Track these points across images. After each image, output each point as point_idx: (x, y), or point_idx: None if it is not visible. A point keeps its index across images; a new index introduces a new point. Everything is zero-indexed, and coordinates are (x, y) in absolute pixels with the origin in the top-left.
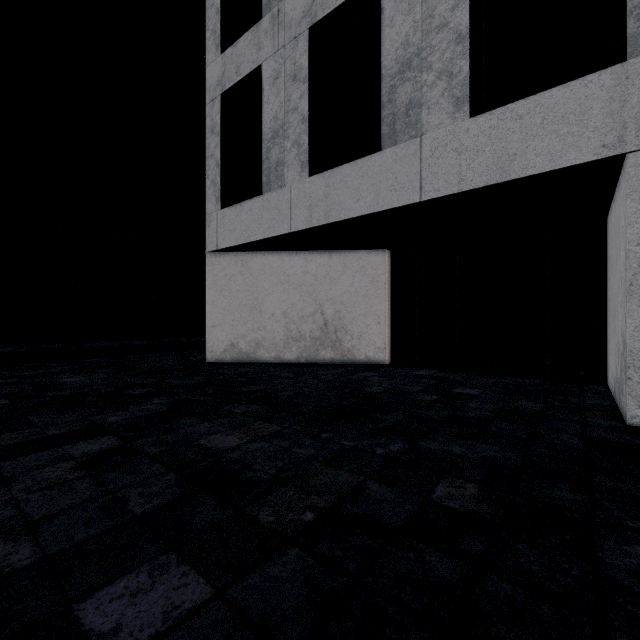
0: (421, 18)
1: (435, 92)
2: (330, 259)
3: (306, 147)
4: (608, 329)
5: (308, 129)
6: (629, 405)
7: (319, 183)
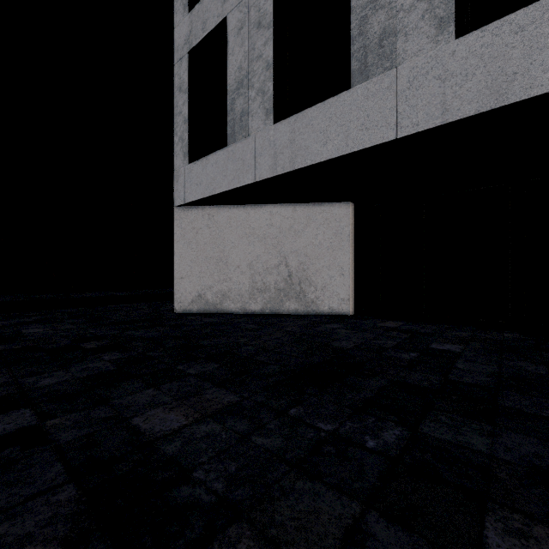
0: None
1: (413, 16)
2: (294, 212)
3: (270, 94)
4: None
5: (273, 75)
6: None
7: (284, 129)
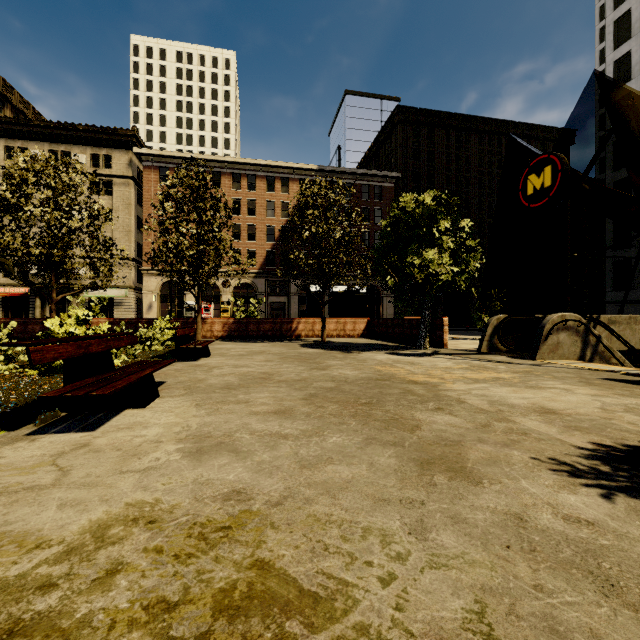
0: None
1: None
2: None
3: None
4: None
5: None
6: None
7: None
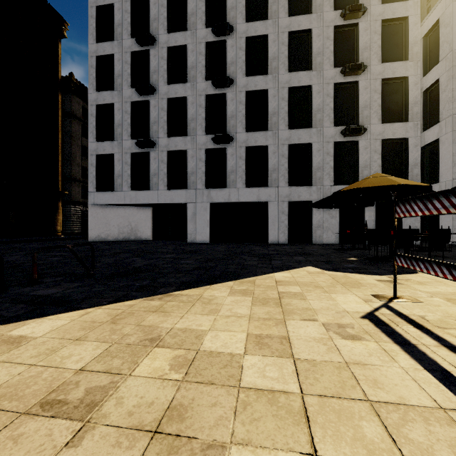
0: (158, 166)
1: (161, 182)
2: (133, 209)
3: (130, 183)
4: None
5: (130, 178)
6: (187, 240)
7: (134, 193)
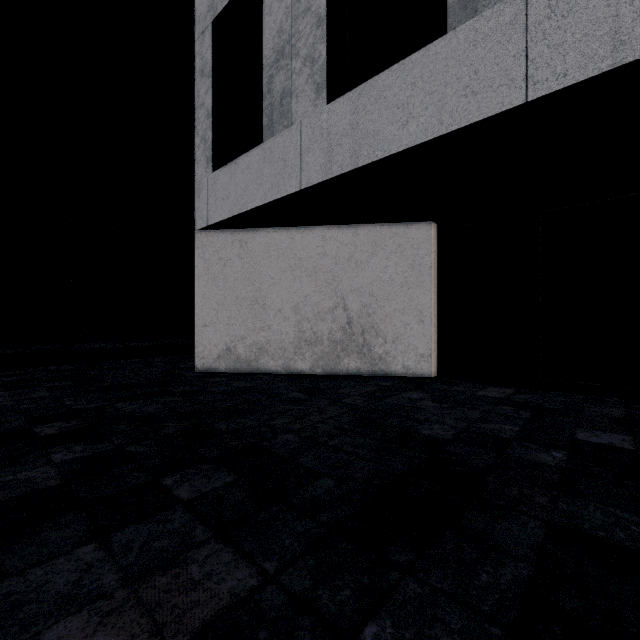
0: None
1: None
2: (355, 236)
3: (323, 61)
4: None
5: (326, 33)
6: None
7: (342, 110)
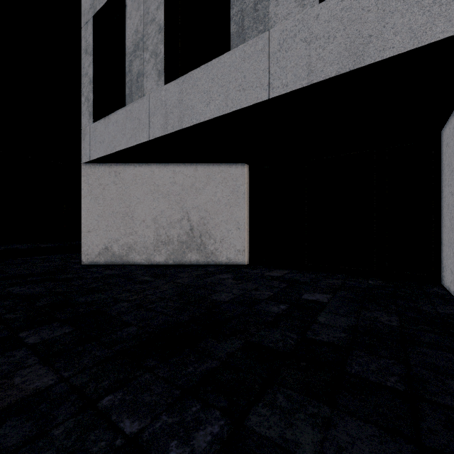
0: None
1: None
2: (195, 171)
3: (162, 56)
4: (445, 233)
5: (164, 38)
6: None
7: (173, 90)
